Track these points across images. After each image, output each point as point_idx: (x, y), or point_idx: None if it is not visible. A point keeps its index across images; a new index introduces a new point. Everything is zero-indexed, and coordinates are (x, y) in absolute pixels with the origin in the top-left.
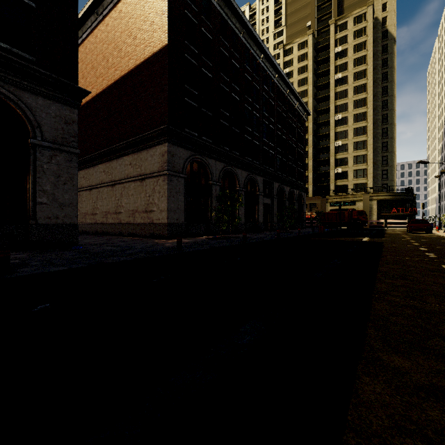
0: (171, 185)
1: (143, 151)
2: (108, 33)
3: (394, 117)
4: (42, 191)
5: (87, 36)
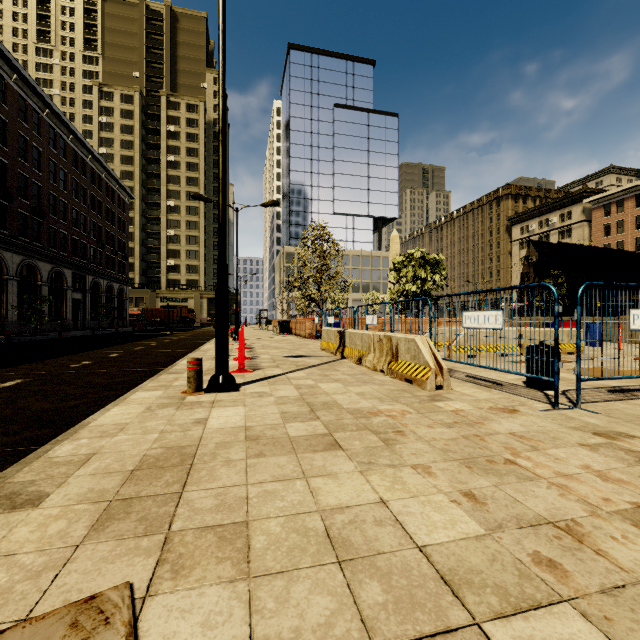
0: None
1: None
2: None
3: None
4: None
5: None
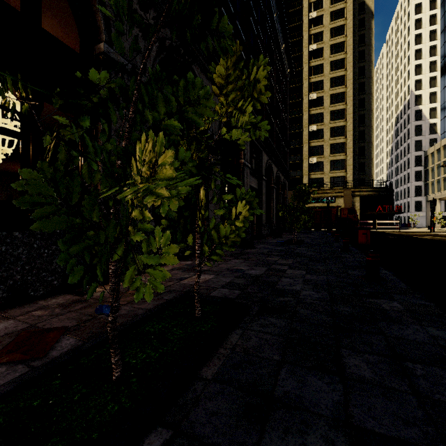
0: None
1: None
2: None
3: (372, 103)
4: None
5: None
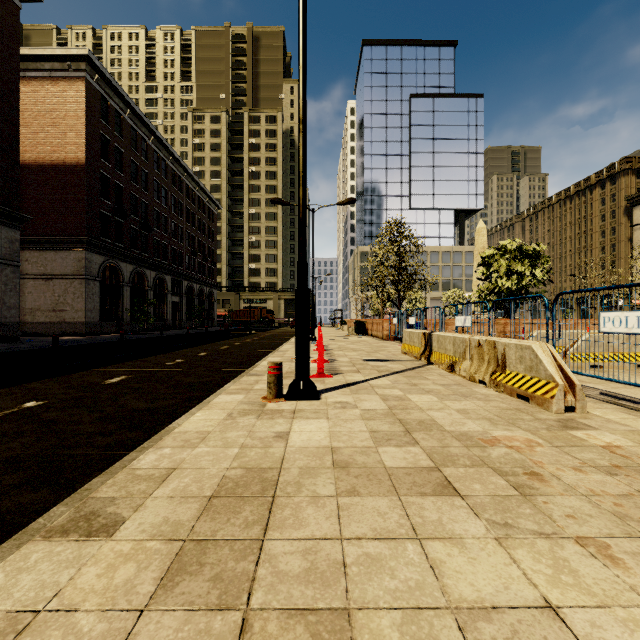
0: (88, 288)
1: (50, 251)
2: None
3: None
4: None
5: None
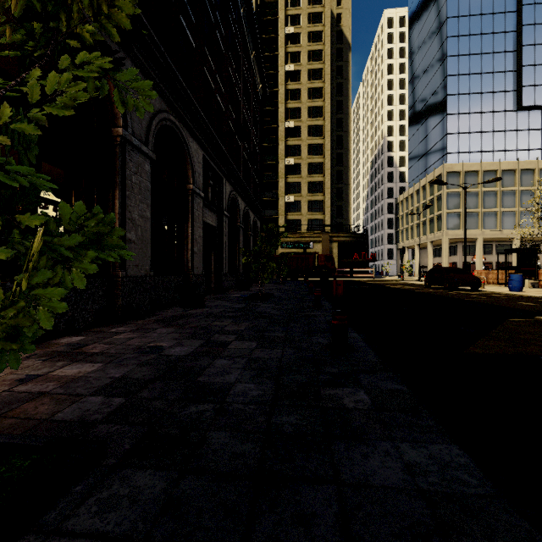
0: None
1: None
2: None
3: (349, 142)
4: None
5: None
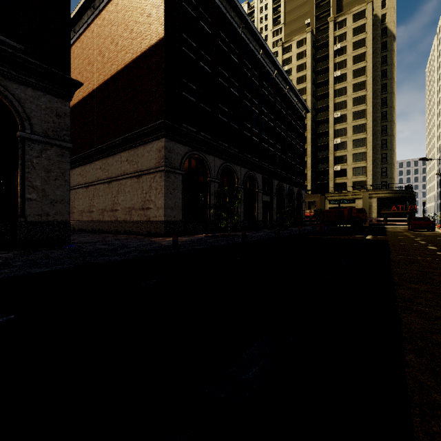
0: (168, 182)
1: (140, 147)
2: (105, 27)
3: (394, 115)
4: (32, 187)
5: (83, 31)
